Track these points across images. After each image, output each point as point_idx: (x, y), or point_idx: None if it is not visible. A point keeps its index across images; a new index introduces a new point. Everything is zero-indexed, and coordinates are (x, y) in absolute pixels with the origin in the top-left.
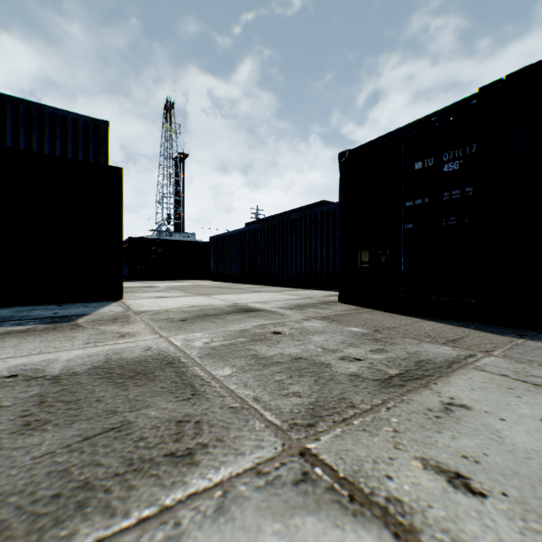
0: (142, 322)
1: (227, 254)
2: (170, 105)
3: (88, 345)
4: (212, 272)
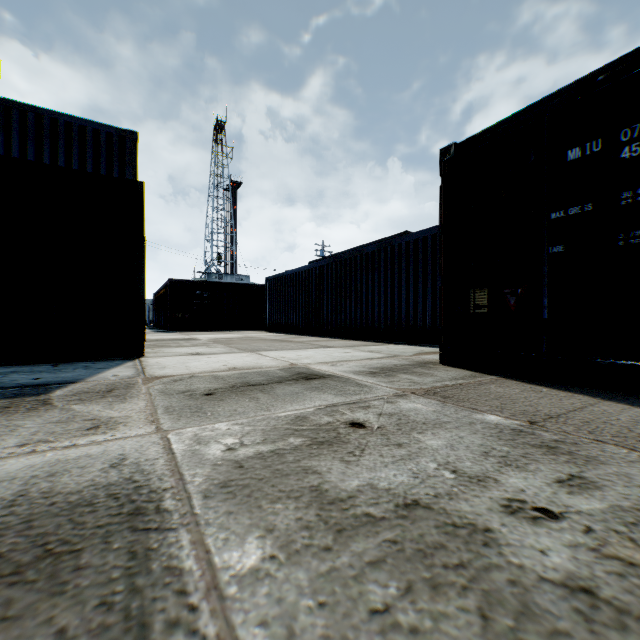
0: (146, 396)
1: (286, 299)
2: (221, 125)
3: (19, 451)
4: (267, 321)
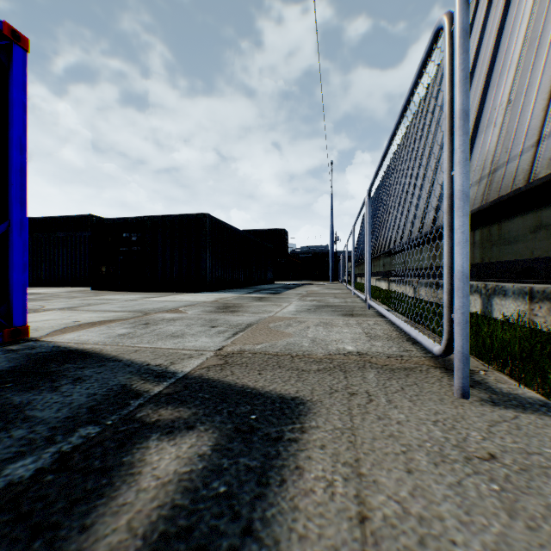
0: None
1: None
2: None
3: None
4: None
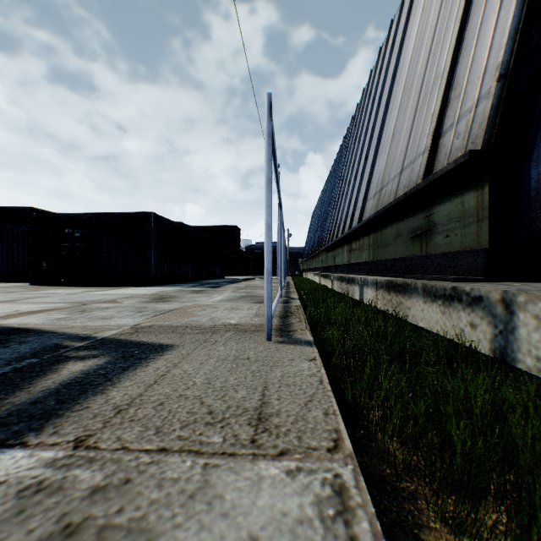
0: None
1: None
2: None
3: None
4: None
